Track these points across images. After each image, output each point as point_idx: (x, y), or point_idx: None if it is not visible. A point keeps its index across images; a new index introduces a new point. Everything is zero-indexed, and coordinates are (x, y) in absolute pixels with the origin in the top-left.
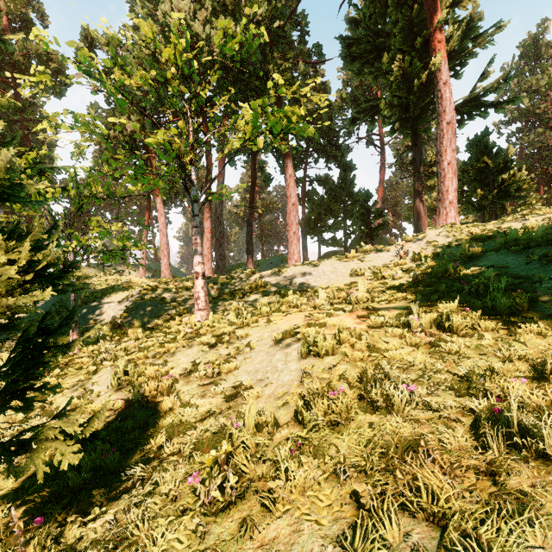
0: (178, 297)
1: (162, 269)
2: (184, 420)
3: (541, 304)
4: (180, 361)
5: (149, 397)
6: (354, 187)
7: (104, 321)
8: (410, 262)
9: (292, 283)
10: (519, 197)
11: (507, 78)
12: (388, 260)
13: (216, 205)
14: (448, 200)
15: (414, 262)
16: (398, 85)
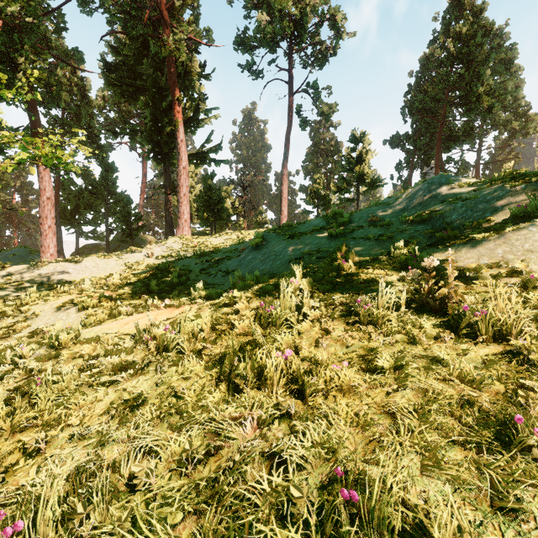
0: None
1: None
2: (1, 351)
3: (189, 281)
4: None
5: None
6: (116, 188)
7: None
8: (154, 260)
9: (55, 276)
10: (230, 220)
11: (220, 147)
12: (140, 258)
13: None
14: (184, 219)
15: (157, 261)
16: (152, 127)
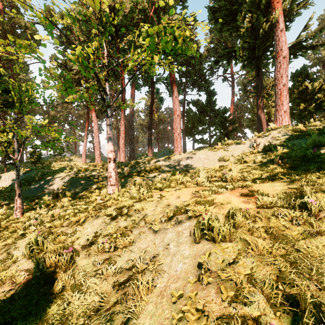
0: (100, 175)
1: (96, 157)
2: (67, 313)
3: None
4: (86, 231)
5: (47, 273)
6: (215, 106)
7: (50, 191)
8: (261, 151)
9: (178, 166)
10: None
11: (321, 29)
12: (245, 150)
13: (129, 118)
14: (283, 110)
15: (265, 151)
16: (248, 34)
